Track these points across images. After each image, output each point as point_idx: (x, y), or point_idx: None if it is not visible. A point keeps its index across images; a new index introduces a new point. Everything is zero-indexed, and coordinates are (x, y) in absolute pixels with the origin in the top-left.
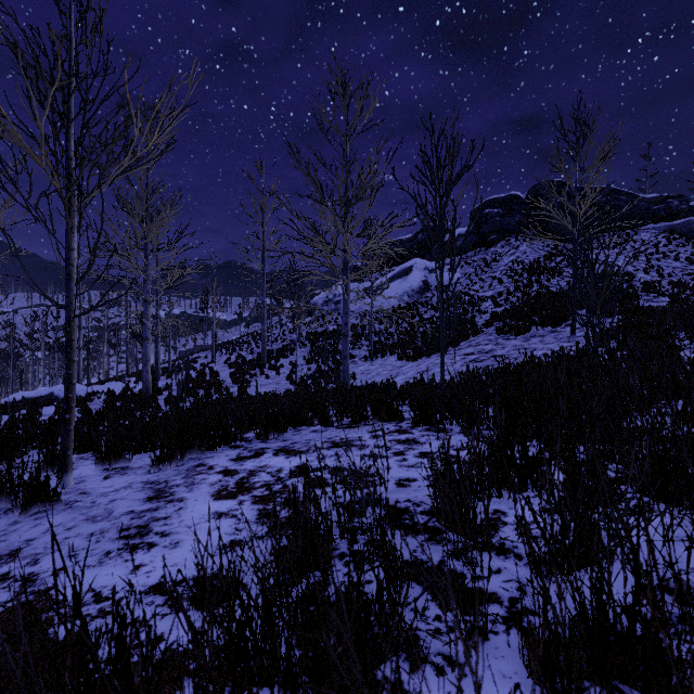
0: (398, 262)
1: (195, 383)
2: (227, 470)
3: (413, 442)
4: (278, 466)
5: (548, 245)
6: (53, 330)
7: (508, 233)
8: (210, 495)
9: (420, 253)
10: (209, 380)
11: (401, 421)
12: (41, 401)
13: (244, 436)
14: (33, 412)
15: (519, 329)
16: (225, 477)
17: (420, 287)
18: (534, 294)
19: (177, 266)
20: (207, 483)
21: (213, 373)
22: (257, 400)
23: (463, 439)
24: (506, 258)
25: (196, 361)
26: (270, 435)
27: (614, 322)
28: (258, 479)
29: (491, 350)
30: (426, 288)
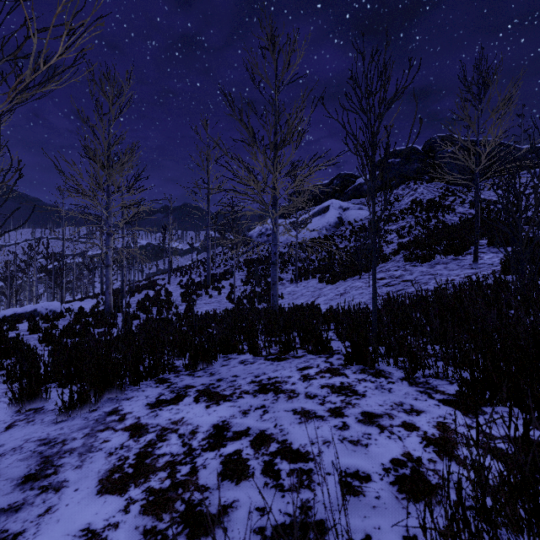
0: (317, 203)
1: (151, 301)
2: (137, 424)
3: (350, 392)
4: (194, 423)
5: (441, 187)
6: (44, 257)
7: (407, 178)
8: (98, 478)
9: (335, 195)
10: (163, 299)
11: (331, 354)
12: (27, 316)
13: (175, 364)
14: (1, 331)
15: (425, 257)
16: (129, 440)
17: (335, 223)
18: (432, 227)
19: (132, 204)
20: (106, 449)
21: (166, 293)
22: (194, 324)
23: (410, 392)
24: (407, 198)
25: (156, 282)
26: (199, 365)
27: (510, 251)
28: (165, 449)
29: (401, 276)
30: (341, 223)
